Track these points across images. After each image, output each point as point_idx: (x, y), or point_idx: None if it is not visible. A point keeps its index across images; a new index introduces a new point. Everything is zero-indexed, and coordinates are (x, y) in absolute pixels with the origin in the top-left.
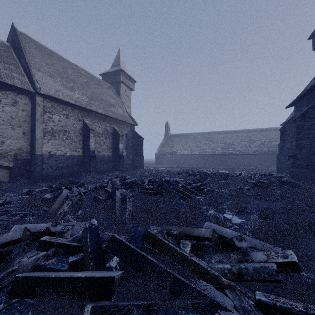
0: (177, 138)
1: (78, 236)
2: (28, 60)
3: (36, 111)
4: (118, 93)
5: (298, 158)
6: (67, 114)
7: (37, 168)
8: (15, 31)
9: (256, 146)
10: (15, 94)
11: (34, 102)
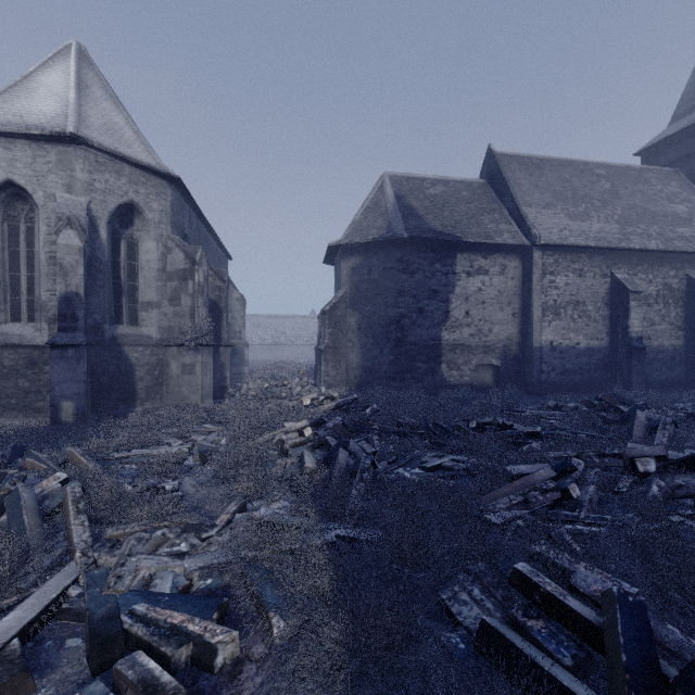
0: None
1: None
2: (515, 195)
3: (532, 276)
4: None
5: None
6: (579, 269)
7: (533, 370)
8: (492, 158)
9: None
10: (503, 256)
11: (527, 261)
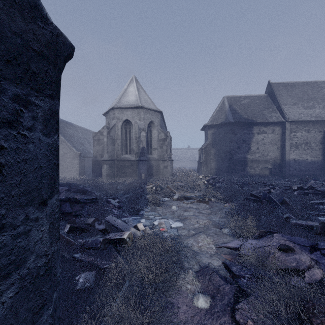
0: None
1: (323, 189)
2: (279, 101)
3: (285, 133)
4: None
5: None
6: (307, 129)
7: (286, 170)
8: (270, 85)
9: None
10: (273, 126)
11: (284, 127)
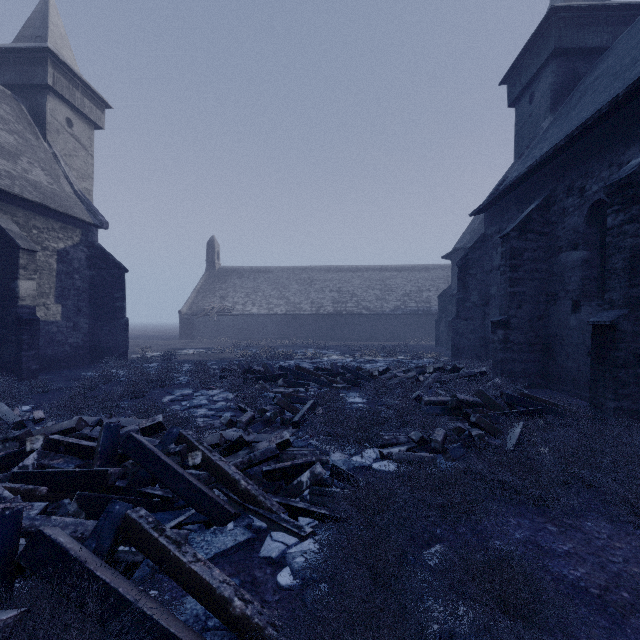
0: (236, 276)
1: None
2: None
3: None
4: (40, 124)
5: (513, 327)
6: None
7: None
8: None
9: (397, 299)
10: None
11: None
